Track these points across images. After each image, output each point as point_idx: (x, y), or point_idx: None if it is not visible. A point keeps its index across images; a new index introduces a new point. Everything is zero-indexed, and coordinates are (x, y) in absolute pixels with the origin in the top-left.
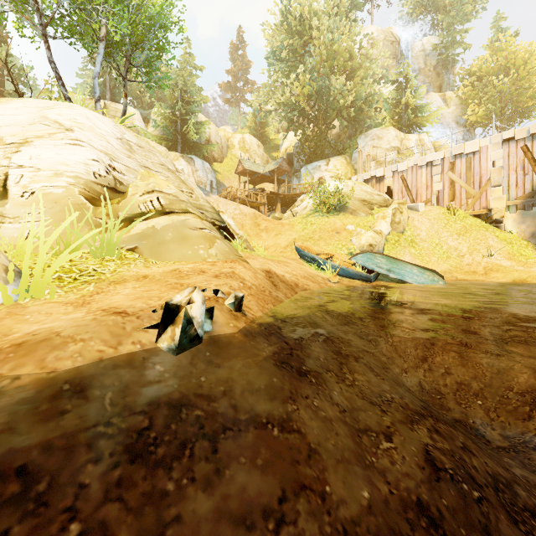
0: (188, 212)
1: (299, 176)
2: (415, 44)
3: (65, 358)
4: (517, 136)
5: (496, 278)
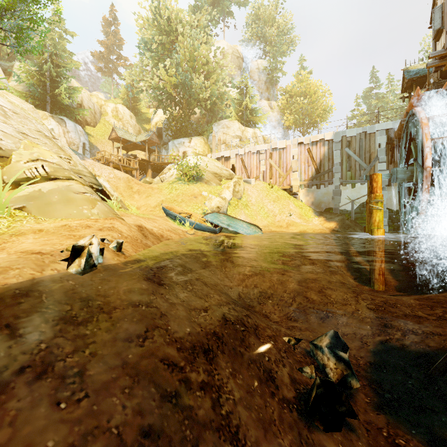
0: (71, 179)
1: (167, 148)
2: (253, 63)
3: (10, 277)
4: (305, 142)
5: (292, 230)
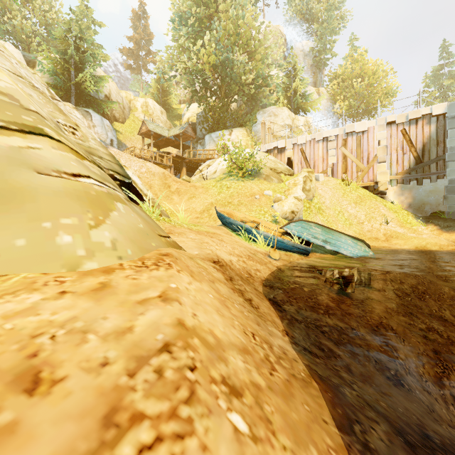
0: (38, 133)
1: (203, 143)
2: (297, 44)
3: None
4: (398, 121)
5: (398, 244)
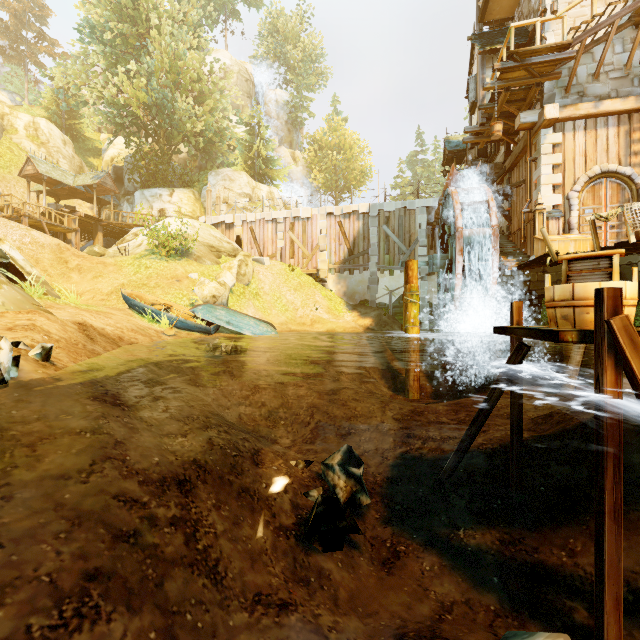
0: None
1: (132, 201)
2: (269, 92)
3: None
4: (335, 213)
5: (317, 328)
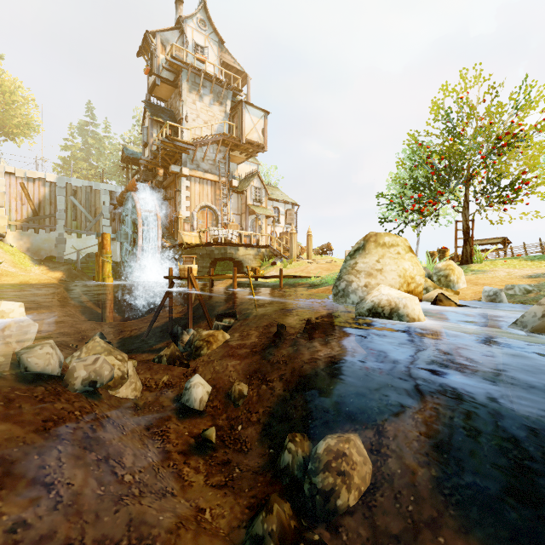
0: None
1: None
2: None
3: None
4: (17, 174)
5: (7, 281)
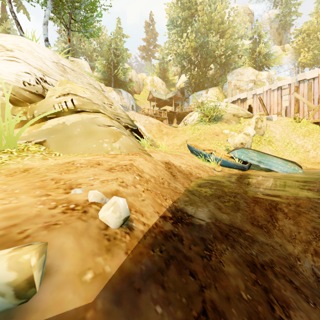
0: (98, 112)
1: (188, 101)
2: (264, 15)
3: None
4: None
5: None
